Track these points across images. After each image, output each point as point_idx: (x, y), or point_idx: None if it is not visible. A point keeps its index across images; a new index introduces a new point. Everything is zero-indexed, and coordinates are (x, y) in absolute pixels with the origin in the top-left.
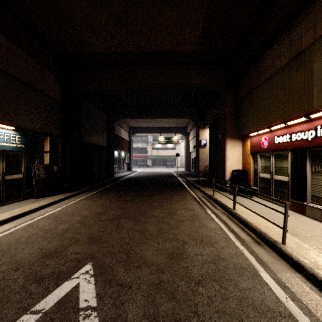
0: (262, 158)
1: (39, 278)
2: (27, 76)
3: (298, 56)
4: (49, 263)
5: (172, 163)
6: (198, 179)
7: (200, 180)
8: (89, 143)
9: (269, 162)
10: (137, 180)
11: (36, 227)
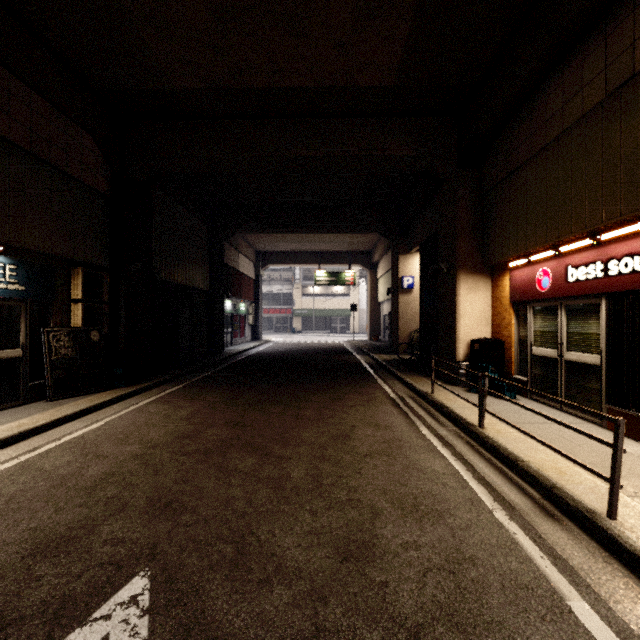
0: (537, 315)
1: (10, 619)
2: (31, 137)
3: (626, 87)
4: (45, 571)
5: (342, 325)
6: (397, 357)
7: (402, 360)
8: (171, 283)
9: (555, 323)
10: (271, 359)
11: (38, 470)
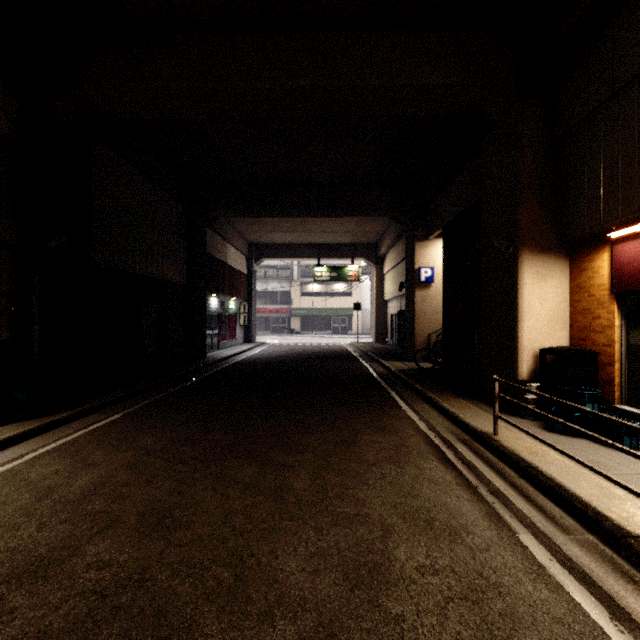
0: None
1: None
2: None
3: None
4: None
5: (344, 325)
6: (414, 366)
7: (422, 369)
8: (130, 273)
9: None
10: (260, 368)
11: None
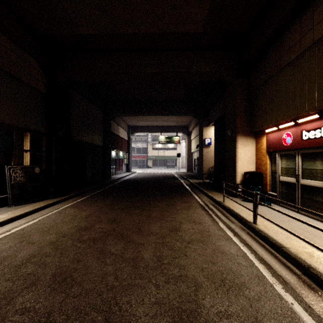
0: (283, 158)
1: None
2: None
3: None
4: None
5: (173, 164)
6: (202, 181)
7: (205, 182)
8: (82, 142)
9: (294, 163)
10: (135, 182)
11: None
